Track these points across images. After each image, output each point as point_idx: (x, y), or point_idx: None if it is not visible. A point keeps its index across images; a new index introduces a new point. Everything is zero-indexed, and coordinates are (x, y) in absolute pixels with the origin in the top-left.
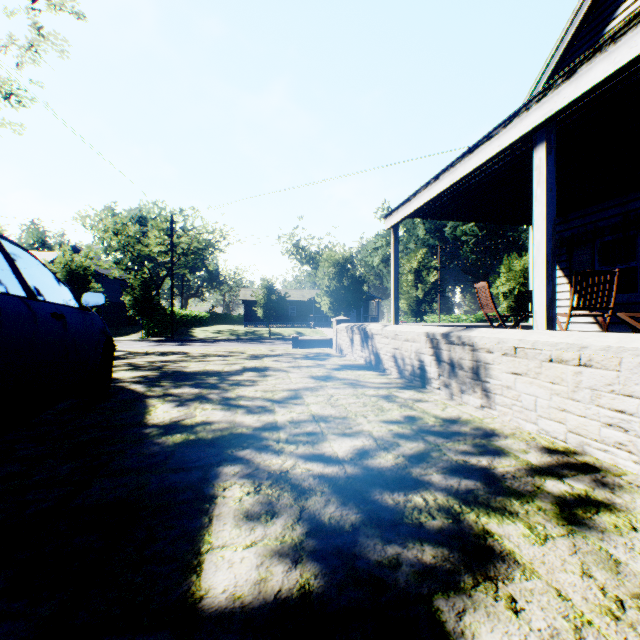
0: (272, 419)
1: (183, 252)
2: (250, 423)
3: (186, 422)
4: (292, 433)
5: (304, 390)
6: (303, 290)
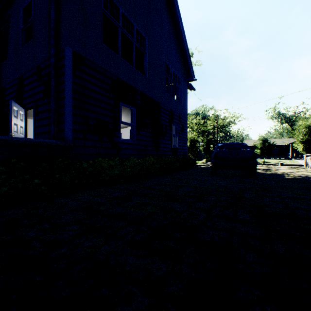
0: (286, 173)
1: (219, 127)
2: (282, 173)
3: (268, 172)
4: (292, 174)
5: (293, 172)
6: (282, 139)
